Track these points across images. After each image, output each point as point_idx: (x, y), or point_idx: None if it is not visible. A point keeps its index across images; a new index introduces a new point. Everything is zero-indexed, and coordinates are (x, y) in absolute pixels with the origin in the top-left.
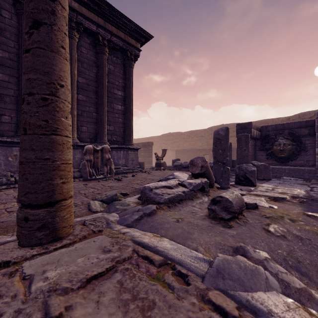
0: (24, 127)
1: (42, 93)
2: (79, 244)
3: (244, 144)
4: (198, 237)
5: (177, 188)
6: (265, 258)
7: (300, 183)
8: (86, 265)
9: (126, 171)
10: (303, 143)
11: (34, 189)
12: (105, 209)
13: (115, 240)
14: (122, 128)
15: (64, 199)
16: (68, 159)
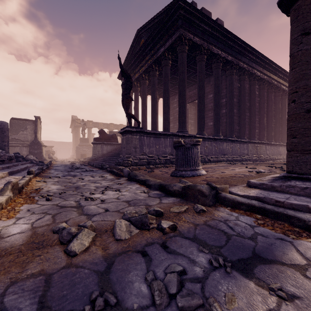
0: None
1: None
2: None
3: None
4: None
5: None
6: None
7: None
8: None
9: None
10: None
11: None
12: None
13: None
14: None
15: None
16: None
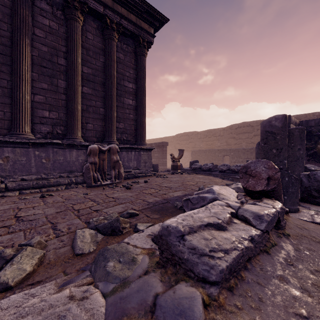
0: None
1: None
2: None
3: (298, 142)
4: None
5: (233, 226)
6: None
7: None
8: None
9: (138, 175)
10: None
11: None
12: (98, 248)
13: None
14: (134, 125)
15: None
16: None
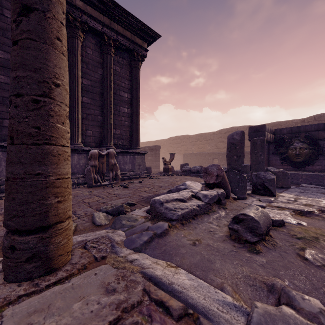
0: (10, 136)
1: (32, 94)
2: (77, 278)
3: (260, 149)
4: (222, 267)
5: (191, 200)
6: (319, 310)
7: (323, 192)
8: (83, 315)
9: (133, 177)
10: (321, 147)
11: (22, 211)
12: (110, 222)
13: (121, 272)
14: (129, 132)
15: (60, 221)
16: (65, 173)
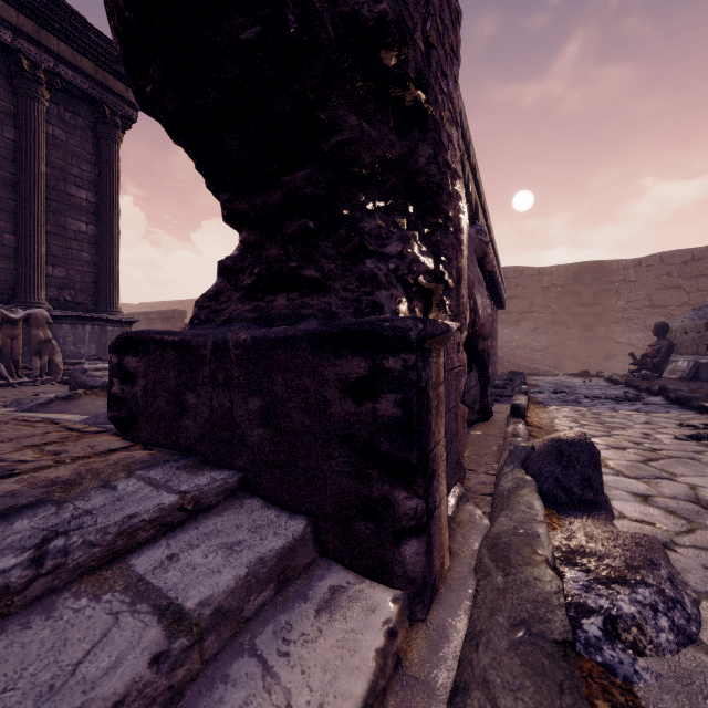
0: None
1: None
2: None
3: None
4: None
5: None
6: None
7: None
8: None
9: None
10: None
11: None
12: None
13: None
14: (92, 274)
15: None
16: None
